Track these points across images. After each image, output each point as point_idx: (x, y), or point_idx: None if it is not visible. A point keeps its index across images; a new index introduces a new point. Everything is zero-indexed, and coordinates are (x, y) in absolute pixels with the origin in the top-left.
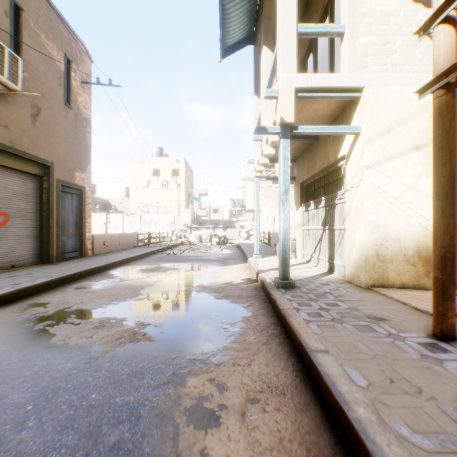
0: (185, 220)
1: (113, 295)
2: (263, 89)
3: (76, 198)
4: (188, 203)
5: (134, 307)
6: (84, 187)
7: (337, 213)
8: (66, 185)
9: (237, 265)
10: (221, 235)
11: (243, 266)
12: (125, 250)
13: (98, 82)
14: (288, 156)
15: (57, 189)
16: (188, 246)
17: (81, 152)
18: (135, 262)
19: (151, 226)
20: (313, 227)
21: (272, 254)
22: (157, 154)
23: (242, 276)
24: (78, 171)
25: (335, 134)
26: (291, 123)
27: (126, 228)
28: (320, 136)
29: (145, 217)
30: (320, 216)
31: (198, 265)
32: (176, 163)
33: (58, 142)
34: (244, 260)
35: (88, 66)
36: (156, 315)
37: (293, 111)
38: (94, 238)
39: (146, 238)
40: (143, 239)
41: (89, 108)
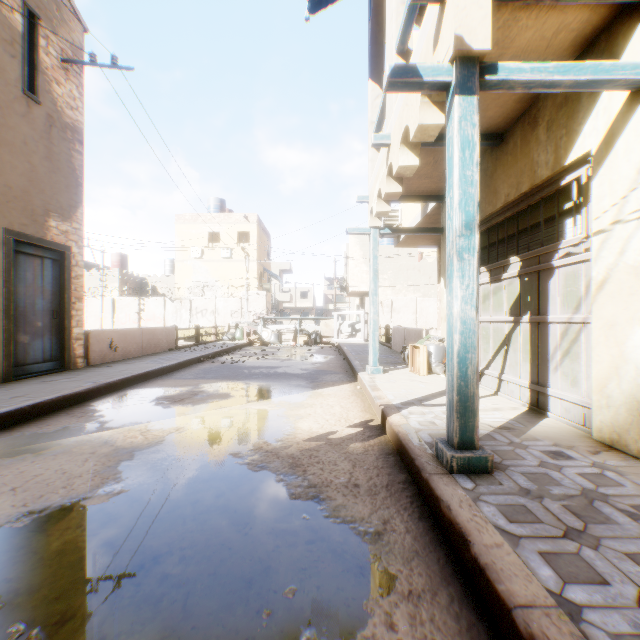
0: (257, 307)
1: (43, 483)
2: (393, 41)
3: (52, 267)
4: (262, 282)
5: (62, 539)
6: (68, 247)
7: (557, 286)
8: (27, 241)
9: (339, 388)
10: (311, 331)
11: (349, 390)
12: (151, 356)
13: (93, 61)
14: (472, 139)
15: (5, 247)
16: (258, 348)
17: (62, 185)
18: (157, 380)
19: (206, 317)
20: (487, 317)
21: (399, 365)
22: (216, 209)
23: (351, 417)
24: (54, 217)
25: (586, 89)
26: (483, 53)
27: (168, 320)
28: (507, 133)
29: (197, 303)
30: (506, 295)
31: (268, 386)
32: (243, 223)
33: (7, 160)
34: (350, 375)
35: (76, 35)
36: (99, 587)
37: (489, 20)
38: (91, 336)
39: (193, 336)
40: (186, 337)
41: (79, 109)
